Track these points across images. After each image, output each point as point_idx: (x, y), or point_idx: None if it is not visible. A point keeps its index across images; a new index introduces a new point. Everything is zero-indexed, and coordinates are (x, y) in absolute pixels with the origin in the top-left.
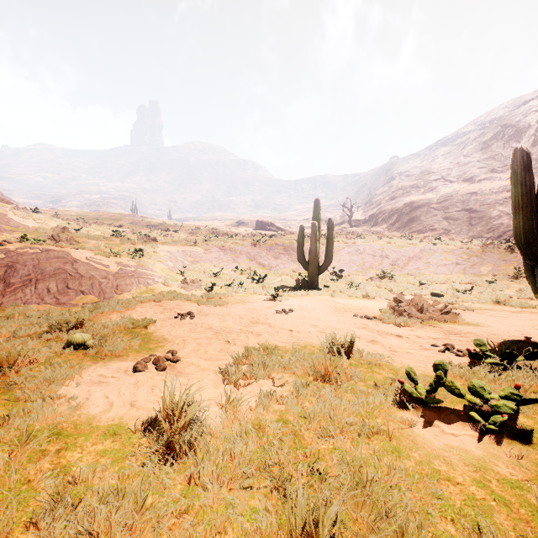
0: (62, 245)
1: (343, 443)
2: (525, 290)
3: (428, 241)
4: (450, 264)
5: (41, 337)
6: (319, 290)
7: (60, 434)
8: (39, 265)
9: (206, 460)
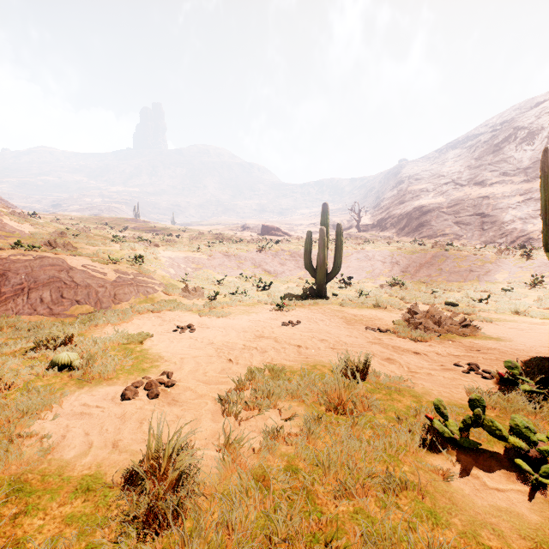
0: (57, 252)
1: (366, 504)
2: (545, 299)
3: (440, 247)
4: (464, 271)
5: (26, 355)
6: (327, 299)
7: (21, 490)
8: (33, 273)
9: (195, 536)
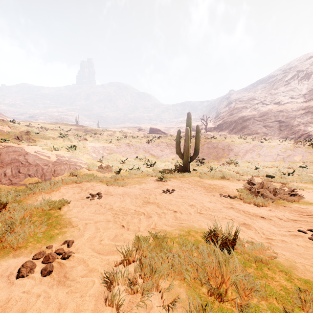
0: (19, 143)
1: None
2: None
3: (257, 140)
4: (274, 155)
5: None
6: (190, 172)
7: None
8: (1, 156)
9: None
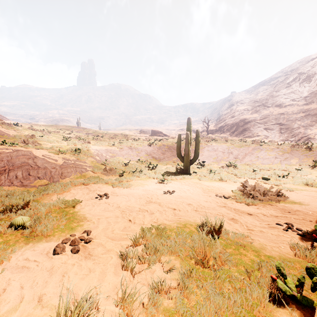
0: (27, 147)
1: None
2: None
3: (257, 143)
4: (272, 158)
5: None
6: (190, 175)
7: None
8: (11, 160)
9: None
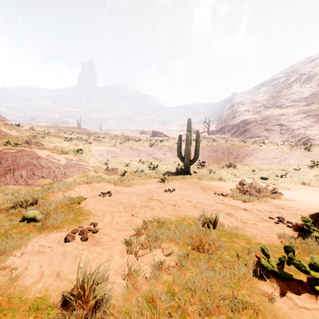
0: (31, 147)
1: None
2: None
3: (256, 144)
4: (271, 158)
5: (8, 211)
6: (190, 175)
7: None
8: (16, 160)
9: None
